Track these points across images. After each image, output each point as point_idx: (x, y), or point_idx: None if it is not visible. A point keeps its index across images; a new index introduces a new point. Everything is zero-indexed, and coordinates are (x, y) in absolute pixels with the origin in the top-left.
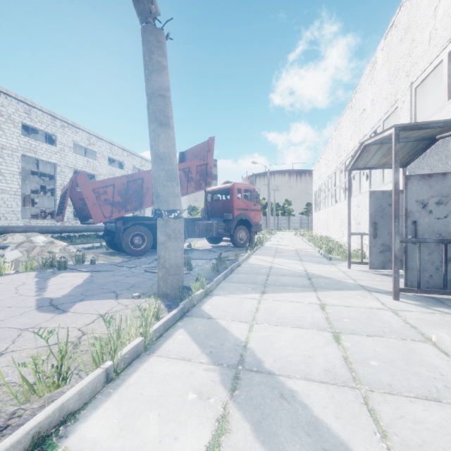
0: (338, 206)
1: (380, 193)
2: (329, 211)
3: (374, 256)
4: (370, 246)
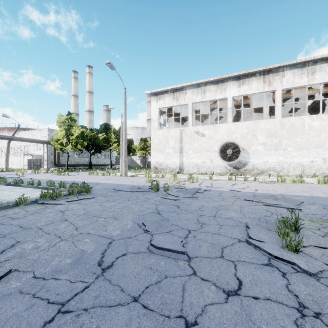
0: (10, 158)
1: (29, 159)
2: (3, 159)
3: (28, 168)
4: (28, 167)
